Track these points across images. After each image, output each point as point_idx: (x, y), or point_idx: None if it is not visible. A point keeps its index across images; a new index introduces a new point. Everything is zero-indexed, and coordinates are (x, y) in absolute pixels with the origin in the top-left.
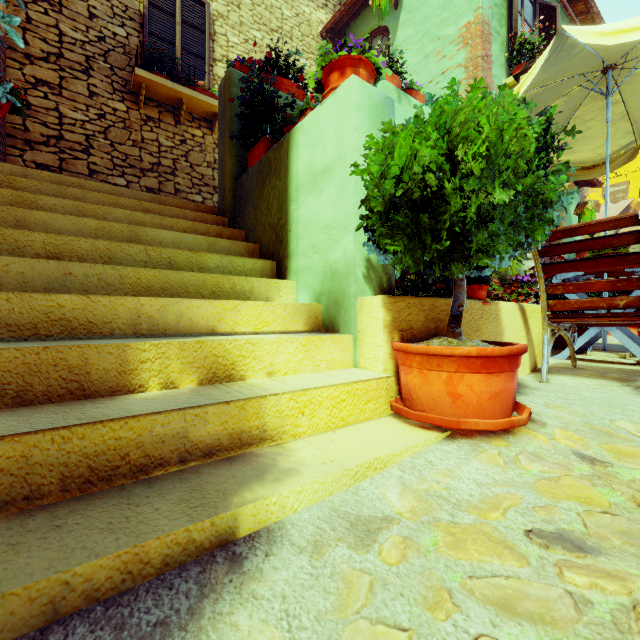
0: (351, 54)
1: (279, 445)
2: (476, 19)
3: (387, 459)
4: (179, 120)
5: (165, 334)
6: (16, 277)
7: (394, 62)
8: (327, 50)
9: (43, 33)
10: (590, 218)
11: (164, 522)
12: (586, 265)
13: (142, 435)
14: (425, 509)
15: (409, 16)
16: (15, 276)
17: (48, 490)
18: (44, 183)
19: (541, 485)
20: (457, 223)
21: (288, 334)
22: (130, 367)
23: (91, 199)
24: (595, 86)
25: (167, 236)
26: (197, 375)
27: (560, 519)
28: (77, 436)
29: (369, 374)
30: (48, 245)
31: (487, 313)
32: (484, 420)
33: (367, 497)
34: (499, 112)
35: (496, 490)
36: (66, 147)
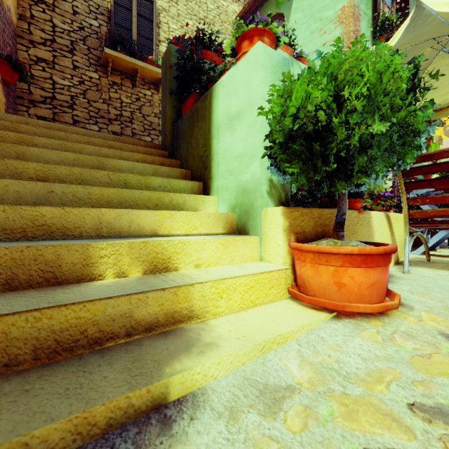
0: (258, 26)
1: (203, 322)
2: (349, 4)
3: (287, 335)
4: (135, 84)
5: (120, 236)
6: (13, 194)
7: (288, 37)
8: (240, 25)
9: (42, 25)
10: (435, 149)
11: (109, 389)
12: (440, 183)
13: (97, 315)
14: (320, 380)
15: (299, 4)
16: (12, 193)
17: (23, 359)
18: (39, 128)
19: (416, 361)
20: (342, 149)
21: (211, 236)
22: (92, 261)
23: (72, 139)
24: (443, 47)
25: (124, 164)
26: (142, 267)
27: (437, 394)
28: (46, 316)
29: (272, 266)
30: (38, 171)
31: (361, 220)
32: (364, 304)
33: (272, 367)
34: (376, 61)
35: (378, 364)
36: (57, 104)
